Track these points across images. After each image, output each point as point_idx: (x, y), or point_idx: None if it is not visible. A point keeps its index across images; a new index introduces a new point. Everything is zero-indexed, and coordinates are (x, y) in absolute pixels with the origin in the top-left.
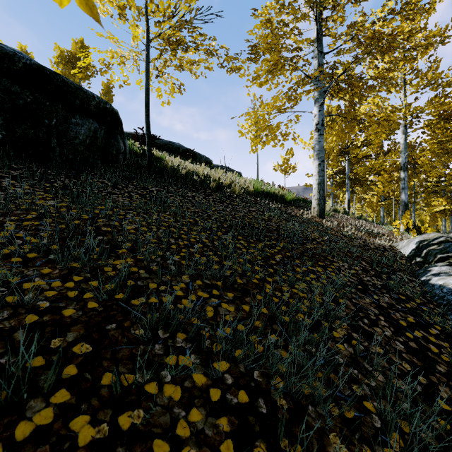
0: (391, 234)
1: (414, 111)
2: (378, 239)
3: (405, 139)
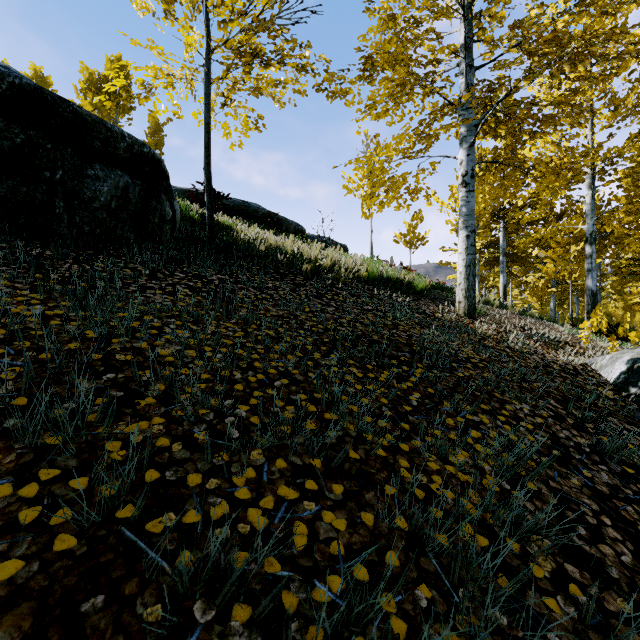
0: (576, 340)
1: (609, 155)
2: (560, 351)
3: (593, 197)
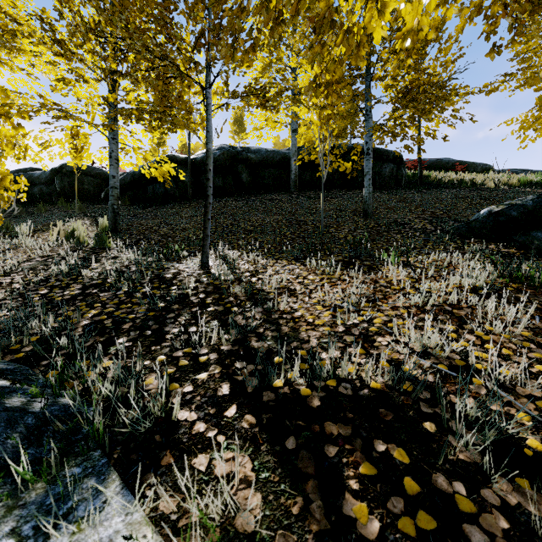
0: None
1: None
2: None
3: None
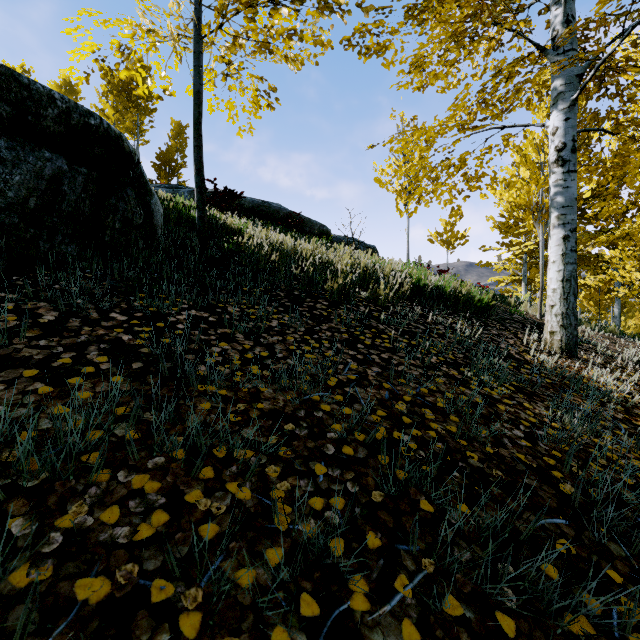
0: None
1: None
2: None
3: None
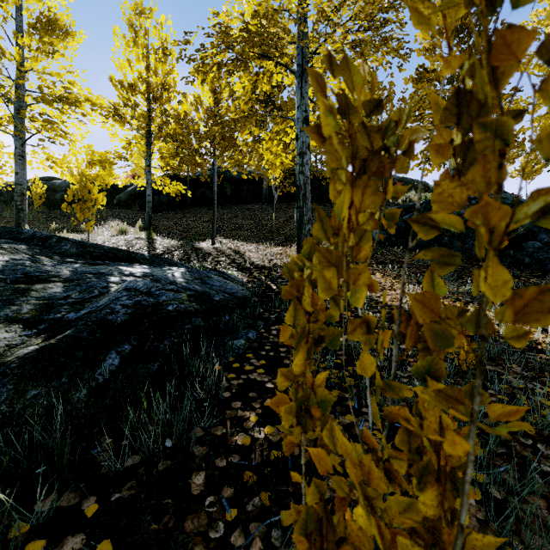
0: None
1: None
2: None
3: None
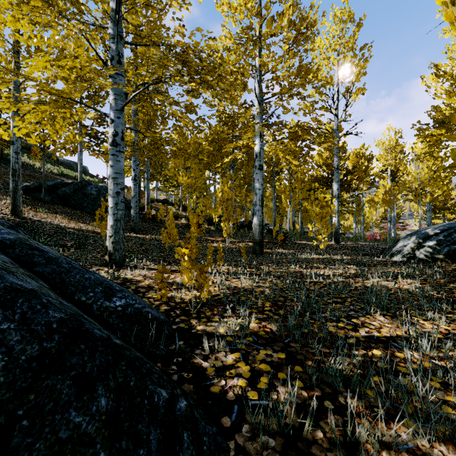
0: None
1: None
2: None
3: None
